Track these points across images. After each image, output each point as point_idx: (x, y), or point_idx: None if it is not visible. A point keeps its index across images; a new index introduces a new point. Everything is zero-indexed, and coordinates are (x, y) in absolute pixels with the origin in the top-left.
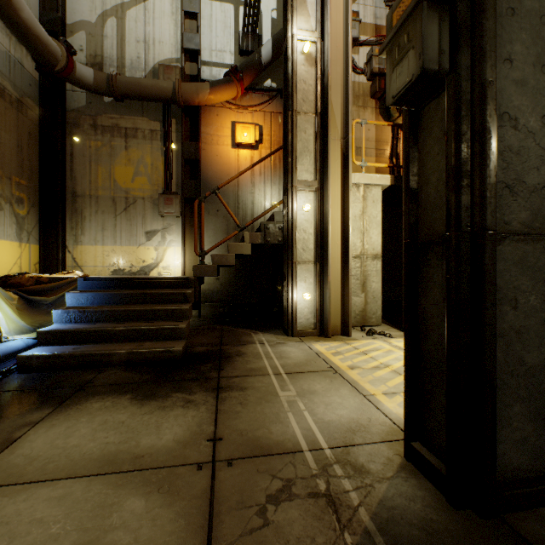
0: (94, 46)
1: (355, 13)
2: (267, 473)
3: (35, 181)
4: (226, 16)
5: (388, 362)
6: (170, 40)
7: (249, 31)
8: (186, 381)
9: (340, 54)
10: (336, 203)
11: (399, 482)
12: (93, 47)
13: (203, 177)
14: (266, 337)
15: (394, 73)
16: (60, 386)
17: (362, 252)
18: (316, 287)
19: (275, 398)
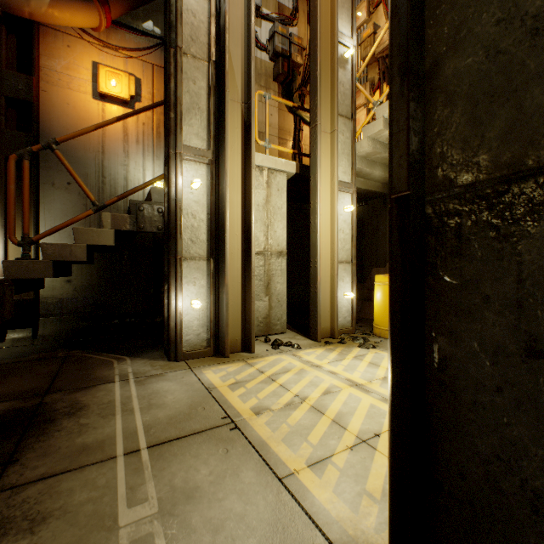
0: None
1: None
2: None
3: None
4: None
5: (304, 391)
6: None
7: None
8: None
9: None
10: (236, 184)
11: None
12: None
13: (42, 131)
14: (136, 366)
15: None
16: None
17: (266, 248)
18: (209, 291)
19: (106, 538)
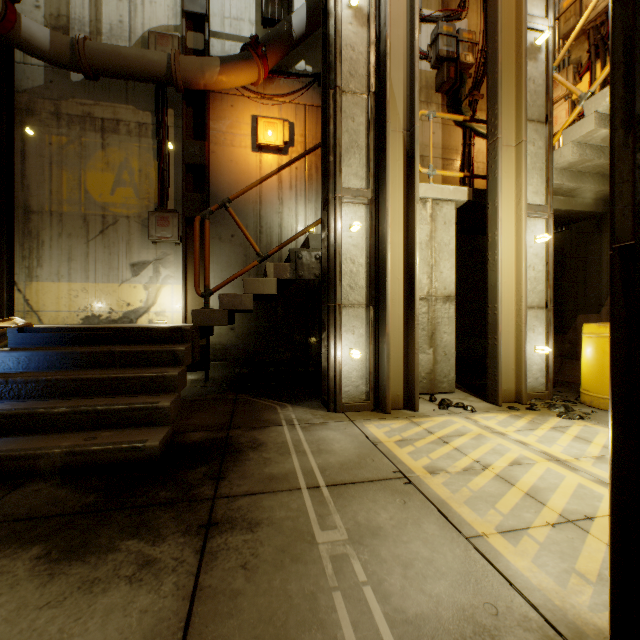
0: (56, 2)
1: None
2: None
3: None
4: None
5: (485, 458)
6: None
7: None
8: (154, 509)
9: (402, 11)
10: (397, 222)
11: None
12: (54, 3)
13: (212, 190)
14: (298, 413)
15: None
16: None
17: (429, 292)
18: (368, 341)
19: (309, 548)
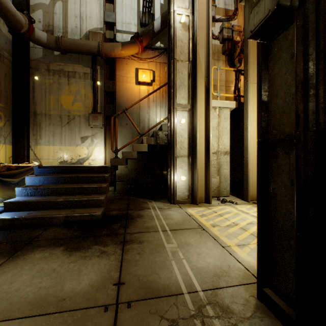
0: (47, 19)
1: (212, 1)
2: (157, 314)
3: (9, 105)
4: (131, 2)
5: (237, 221)
6: (96, 16)
7: (146, 11)
8: (102, 237)
9: (204, 24)
10: (202, 119)
11: (257, 322)
12: (47, 20)
13: (117, 103)
14: (157, 204)
15: (252, 13)
16: (15, 240)
17: (217, 150)
18: (189, 172)
19: (163, 249)
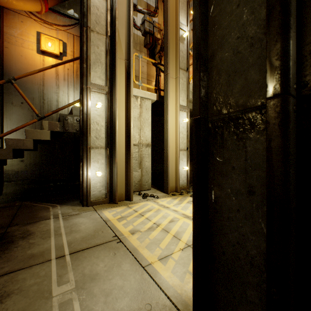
0: None
1: None
2: None
3: None
4: None
5: (159, 221)
6: None
7: None
8: None
9: None
10: (122, 105)
11: None
12: None
13: (5, 71)
14: (63, 210)
15: None
16: None
17: (139, 142)
18: (107, 166)
19: (45, 303)
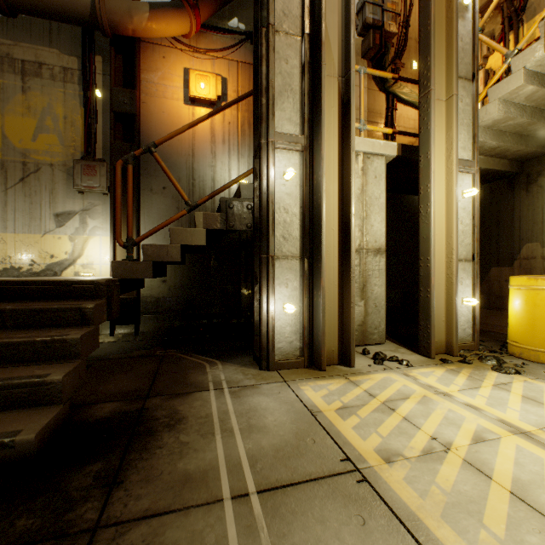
0: None
1: None
2: None
3: None
4: None
5: (442, 432)
6: None
7: None
8: None
9: None
10: (332, 171)
11: None
12: None
13: (142, 141)
14: (228, 373)
15: None
16: None
17: (361, 245)
18: (303, 294)
19: None
